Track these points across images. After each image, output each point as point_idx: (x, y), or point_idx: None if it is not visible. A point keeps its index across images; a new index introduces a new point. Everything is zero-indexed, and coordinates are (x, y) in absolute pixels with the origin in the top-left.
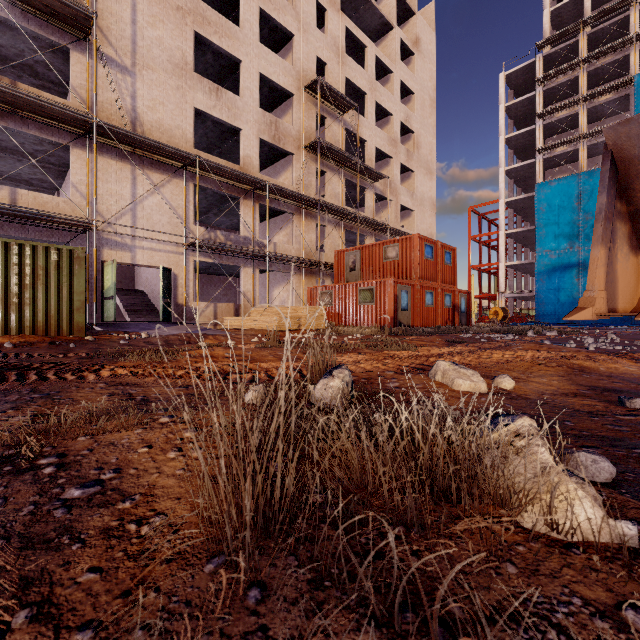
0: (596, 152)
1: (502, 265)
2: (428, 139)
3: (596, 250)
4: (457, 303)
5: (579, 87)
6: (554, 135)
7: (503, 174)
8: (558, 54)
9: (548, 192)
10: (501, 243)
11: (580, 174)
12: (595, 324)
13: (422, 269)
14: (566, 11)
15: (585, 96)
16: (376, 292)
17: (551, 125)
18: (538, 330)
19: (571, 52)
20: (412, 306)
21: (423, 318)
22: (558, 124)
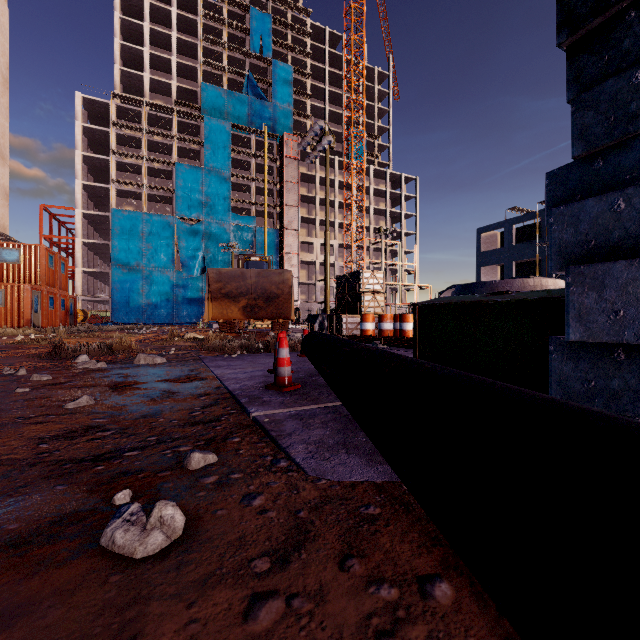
0: (153, 199)
1: (80, 270)
2: (1, 120)
3: (207, 302)
4: (69, 307)
5: (143, 147)
6: (123, 171)
7: (81, 186)
8: (128, 111)
9: (122, 218)
10: (79, 249)
11: (144, 213)
12: (155, 323)
13: (47, 276)
14: (132, 78)
15: (148, 158)
16: (7, 295)
17: (122, 164)
18: (147, 327)
19: (137, 116)
20: (42, 309)
21: (48, 320)
22: (128, 166)
